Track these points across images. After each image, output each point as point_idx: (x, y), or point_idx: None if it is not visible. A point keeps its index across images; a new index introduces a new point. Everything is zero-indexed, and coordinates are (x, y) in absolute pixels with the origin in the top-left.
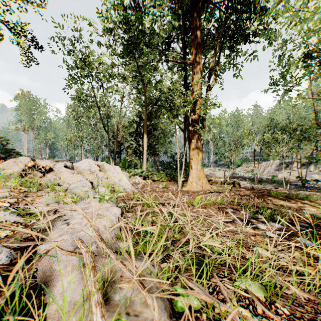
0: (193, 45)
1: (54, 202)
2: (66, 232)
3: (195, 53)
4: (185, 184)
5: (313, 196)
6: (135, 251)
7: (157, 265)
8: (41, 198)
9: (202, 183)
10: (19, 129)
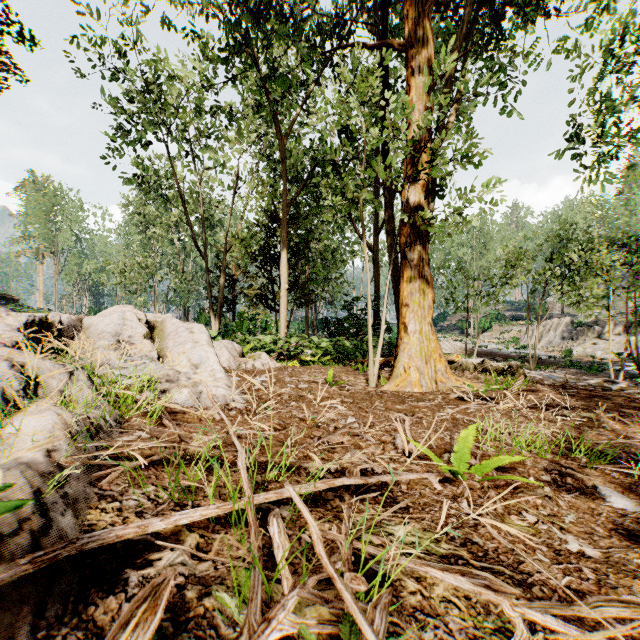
0: None
1: None
2: None
3: (416, 18)
4: (385, 373)
5: None
6: None
7: None
8: None
9: (435, 372)
10: (27, 253)
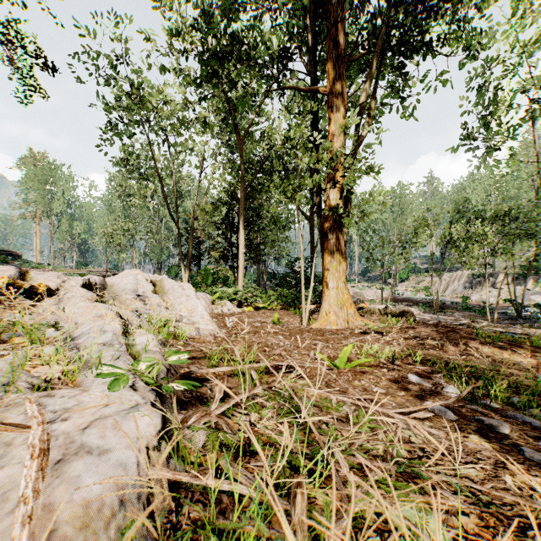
0: (330, 58)
1: (1, 384)
2: None
3: (334, 73)
4: (314, 315)
5: None
6: None
7: None
8: None
9: (347, 315)
10: (26, 216)
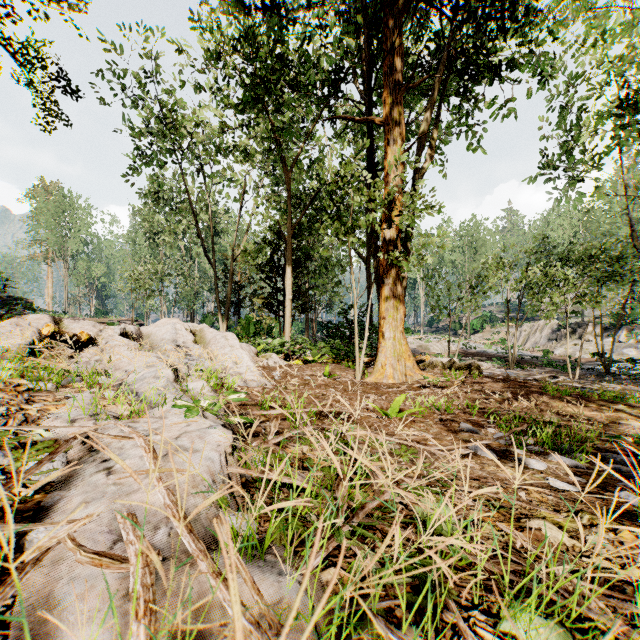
0: (386, 86)
1: (87, 415)
2: (100, 495)
3: (391, 103)
4: (370, 369)
5: (635, 396)
6: (261, 536)
7: (314, 589)
8: (58, 407)
9: (405, 368)
10: (37, 257)
